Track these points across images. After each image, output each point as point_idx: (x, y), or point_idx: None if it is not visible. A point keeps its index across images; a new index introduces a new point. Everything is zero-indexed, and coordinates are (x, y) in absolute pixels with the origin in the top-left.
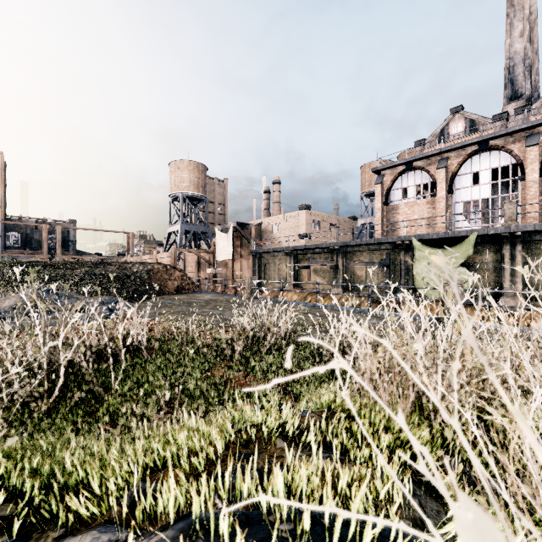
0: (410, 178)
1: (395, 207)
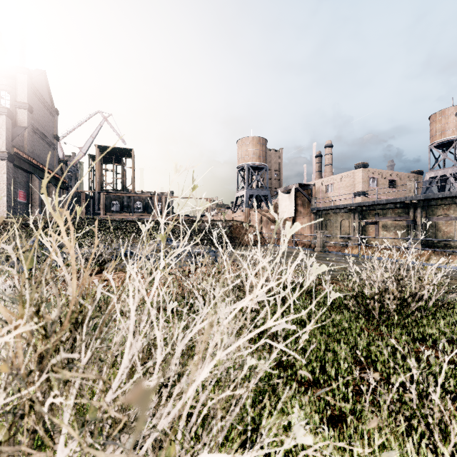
0: None
1: None
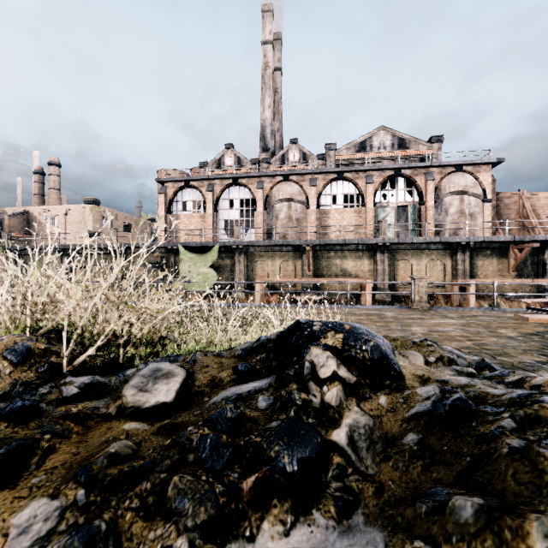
0: (188, 194)
1: (177, 217)
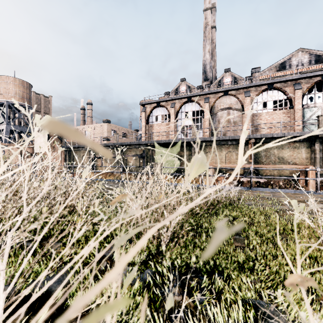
0: (159, 110)
1: (152, 126)
